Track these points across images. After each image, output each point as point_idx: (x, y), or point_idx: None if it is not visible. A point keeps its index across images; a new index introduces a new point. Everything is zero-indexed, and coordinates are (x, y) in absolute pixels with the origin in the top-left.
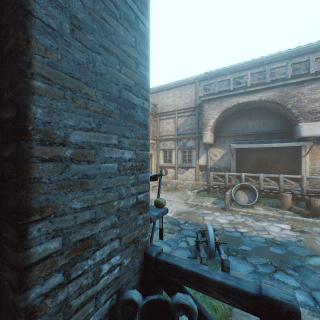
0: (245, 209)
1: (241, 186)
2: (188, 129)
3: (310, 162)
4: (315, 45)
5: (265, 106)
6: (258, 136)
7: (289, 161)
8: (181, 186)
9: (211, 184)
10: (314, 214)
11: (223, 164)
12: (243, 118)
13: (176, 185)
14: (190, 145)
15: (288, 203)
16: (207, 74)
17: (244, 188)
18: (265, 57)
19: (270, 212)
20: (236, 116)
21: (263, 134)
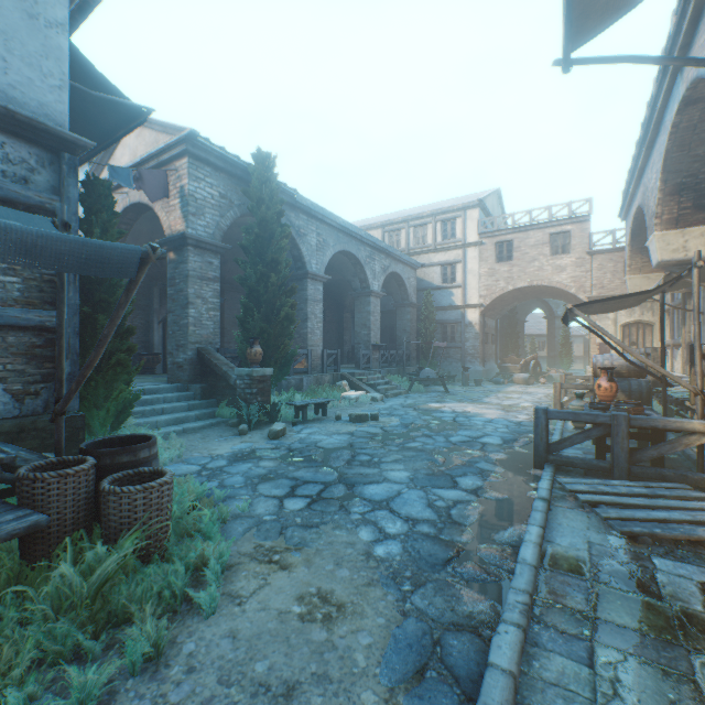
0: None
1: None
2: None
3: None
4: None
5: None
6: None
7: None
8: None
9: None
10: None
11: None
12: None
13: None
14: (680, 298)
15: None
16: None
17: None
18: None
19: None
20: None
21: None
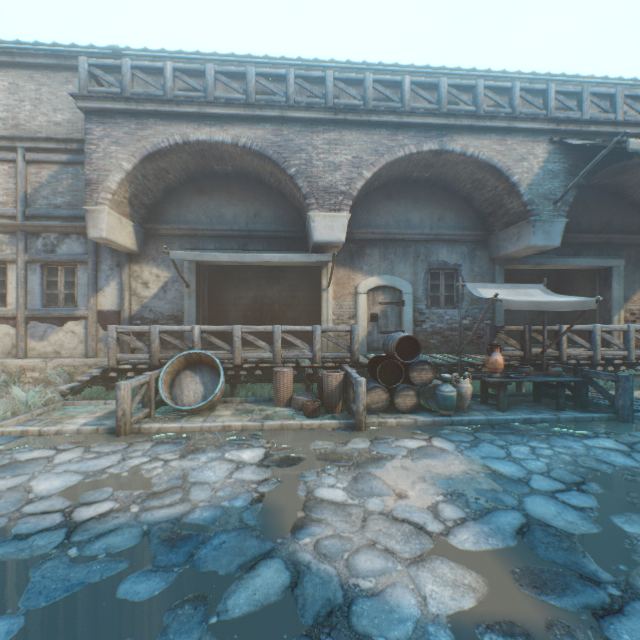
0: (184, 422)
1: (190, 360)
2: (65, 205)
3: (335, 301)
4: (342, 69)
5: (254, 169)
6: (246, 241)
7: (310, 304)
8: (40, 376)
9: (111, 360)
10: (328, 407)
11: (167, 307)
12: (214, 195)
13: (20, 376)
14: (72, 253)
15: (286, 389)
16: (120, 54)
17: (199, 365)
18: (258, 61)
19: (245, 417)
20: (199, 187)
21: (256, 239)
